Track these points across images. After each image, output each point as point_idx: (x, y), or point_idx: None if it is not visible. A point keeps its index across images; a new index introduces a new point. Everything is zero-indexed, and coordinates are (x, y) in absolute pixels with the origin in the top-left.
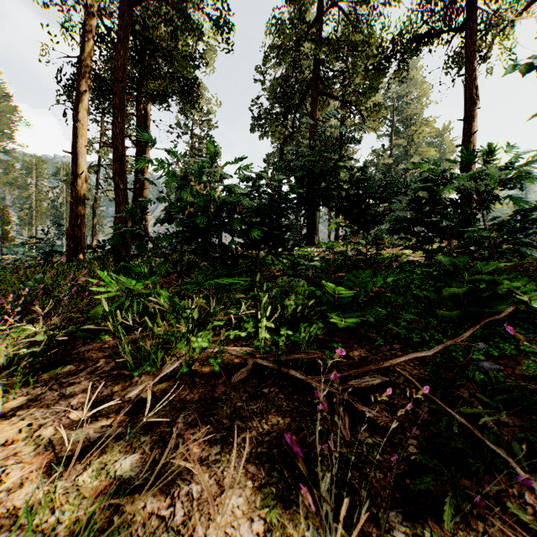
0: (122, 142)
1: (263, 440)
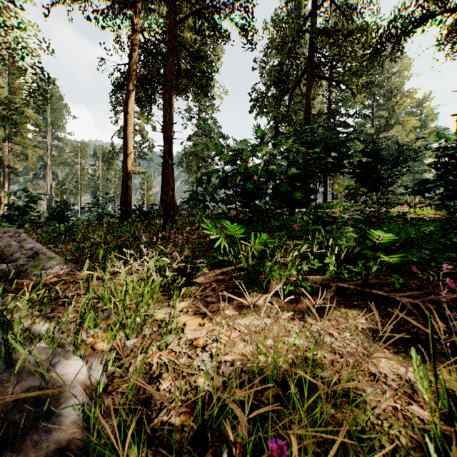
0: (169, 128)
1: (377, 329)
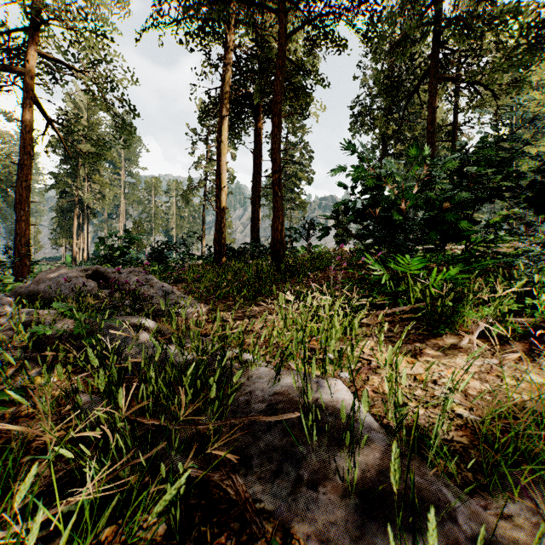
0: (278, 155)
1: None
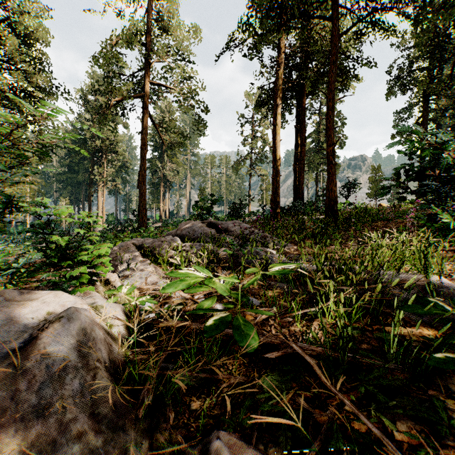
0: (332, 132)
1: None
